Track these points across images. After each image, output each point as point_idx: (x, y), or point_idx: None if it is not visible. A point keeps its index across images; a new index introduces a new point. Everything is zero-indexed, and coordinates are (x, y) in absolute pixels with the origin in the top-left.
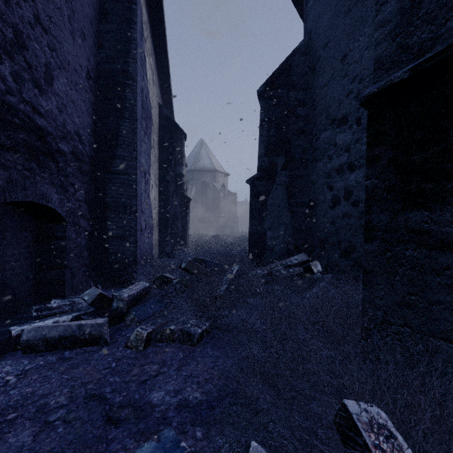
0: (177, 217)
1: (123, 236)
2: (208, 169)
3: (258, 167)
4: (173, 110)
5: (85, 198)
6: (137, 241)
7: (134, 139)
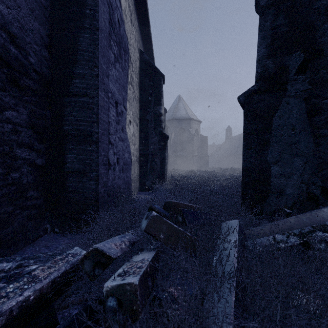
0: (156, 153)
1: (83, 171)
2: (184, 118)
3: (257, 75)
4: (154, 61)
5: (29, 123)
6: (99, 177)
7: (95, 52)
